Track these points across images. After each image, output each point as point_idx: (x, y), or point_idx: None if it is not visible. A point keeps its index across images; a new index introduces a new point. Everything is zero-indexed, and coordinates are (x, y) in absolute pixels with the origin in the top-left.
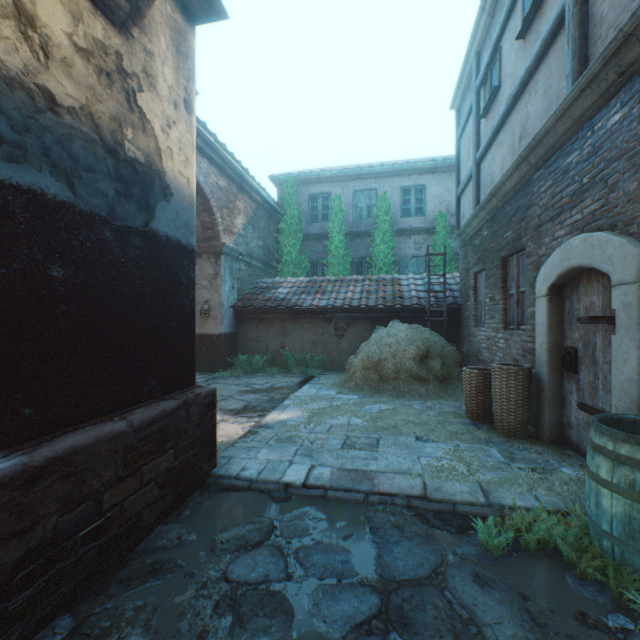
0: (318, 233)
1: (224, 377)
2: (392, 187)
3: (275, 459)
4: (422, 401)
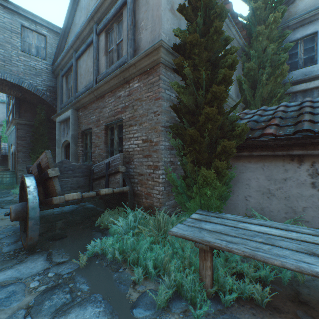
0: None
1: None
2: None
3: None
4: None
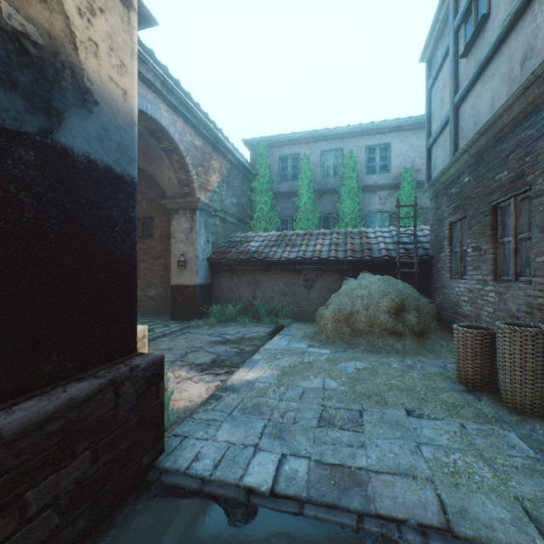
0: (288, 191)
1: (198, 326)
2: (358, 146)
3: (237, 442)
4: (400, 358)
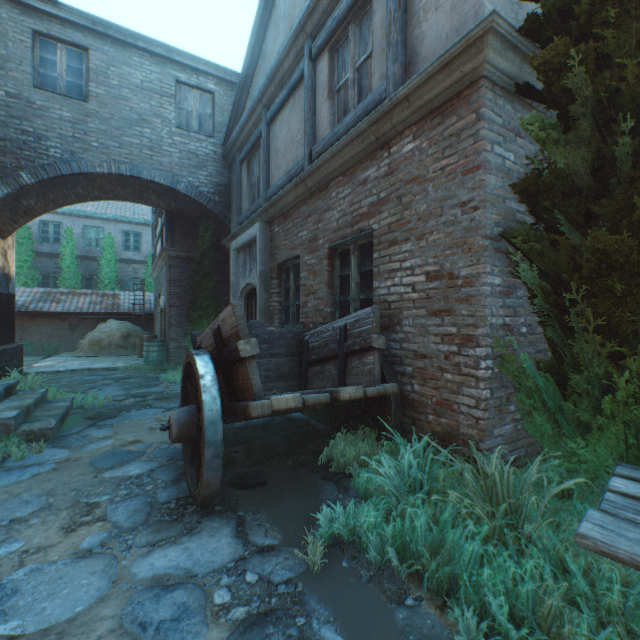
0: (51, 252)
1: None
2: (117, 229)
3: (50, 369)
4: (123, 356)
